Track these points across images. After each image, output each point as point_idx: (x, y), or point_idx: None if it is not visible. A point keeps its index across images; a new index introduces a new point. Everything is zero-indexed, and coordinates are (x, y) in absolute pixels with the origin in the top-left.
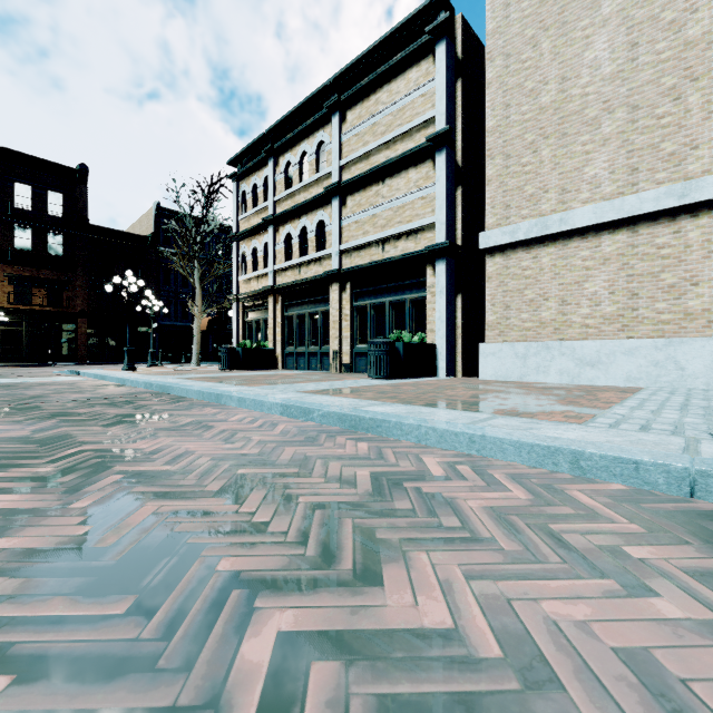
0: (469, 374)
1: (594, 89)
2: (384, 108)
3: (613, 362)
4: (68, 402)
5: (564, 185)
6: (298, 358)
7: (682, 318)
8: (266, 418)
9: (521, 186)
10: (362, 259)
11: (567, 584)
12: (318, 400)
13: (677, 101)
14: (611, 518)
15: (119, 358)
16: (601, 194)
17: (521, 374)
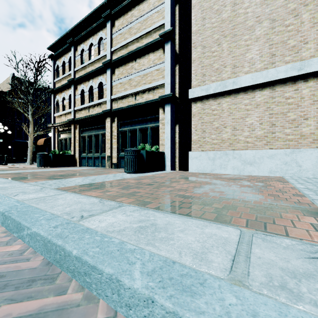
0: (182, 169)
1: (251, 10)
2: (136, 19)
3: (262, 162)
4: None
5: (235, 63)
6: (88, 160)
7: (299, 137)
8: None
9: (211, 64)
10: (124, 104)
11: None
12: (55, 202)
13: (297, 17)
14: None
15: None
16: (255, 68)
17: (212, 169)
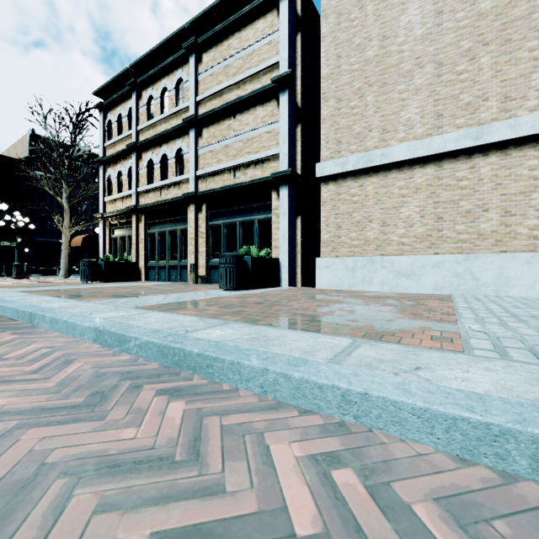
0: (307, 284)
1: (408, 47)
2: (235, 53)
3: (423, 274)
4: None
5: (384, 126)
6: (159, 270)
7: (476, 237)
8: (69, 348)
9: (350, 125)
10: (216, 183)
11: None
12: (147, 320)
13: (473, 61)
14: None
15: None
16: (413, 134)
17: (351, 284)
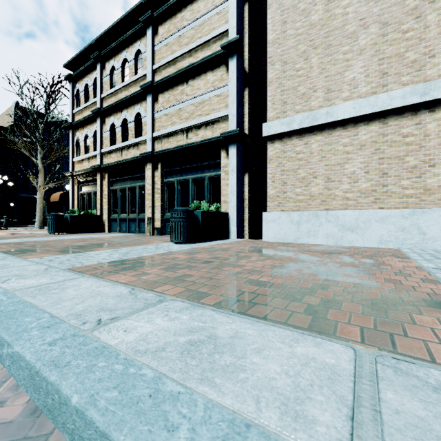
0: (253, 236)
1: (353, 9)
2: (188, 23)
3: (368, 228)
4: None
5: (329, 86)
6: (120, 223)
7: (422, 192)
8: None
9: (296, 87)
10: (170, 144)
11: None
12: (61, 295)
13: (419, 19)
14: None
15: None
16: (358, 93)
17: (296, 237)
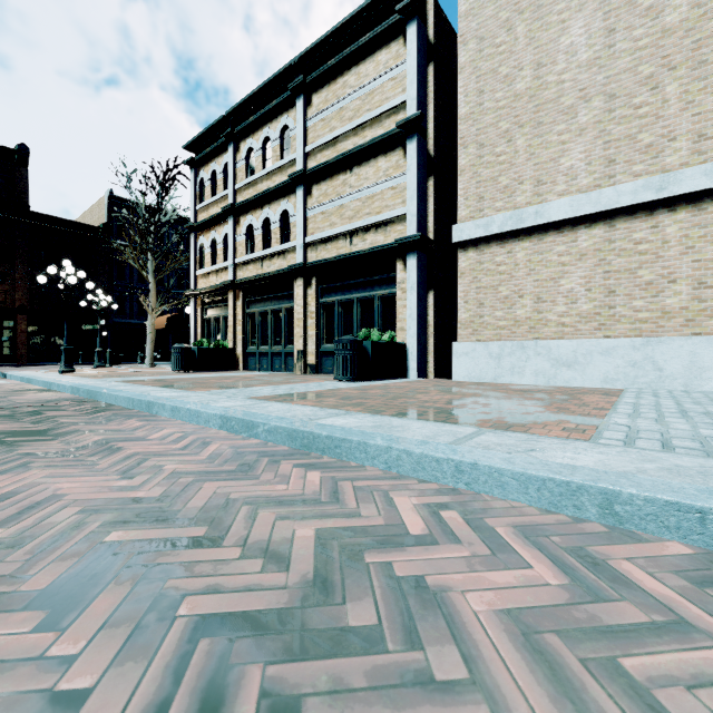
0: (441, 375)
1: (570, 76)
2: (352, 92)
3: (590, 362)
4: None
5: (539, 176)
6: (260, 358)
7: (660, 316)
8: (200, 433)
9: (496, 177)
10: (329, 252)
11: None
12: (267, 409)
13: (655, 91)
14: (710, 631)
15: None
16: (577, 186)
17: (496, 375)
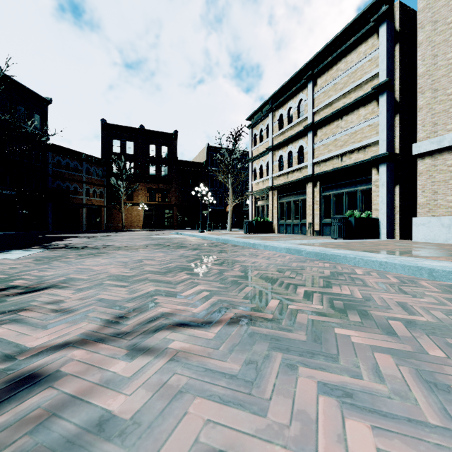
0: (405, 238)
1: None
2: (342, 73)
3: None
4: (193, 245)
5: None
6: (286, 227)
7: None
8: (279, 254)
9: (447, 109)
10: (327, 167)
11: (393, 294)
12: (303, 247)
13: None
14: (430, 288)
15: (190, 226)
16: None
17: (446, 238)
